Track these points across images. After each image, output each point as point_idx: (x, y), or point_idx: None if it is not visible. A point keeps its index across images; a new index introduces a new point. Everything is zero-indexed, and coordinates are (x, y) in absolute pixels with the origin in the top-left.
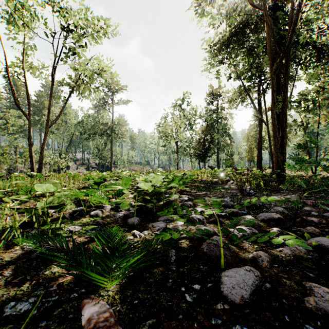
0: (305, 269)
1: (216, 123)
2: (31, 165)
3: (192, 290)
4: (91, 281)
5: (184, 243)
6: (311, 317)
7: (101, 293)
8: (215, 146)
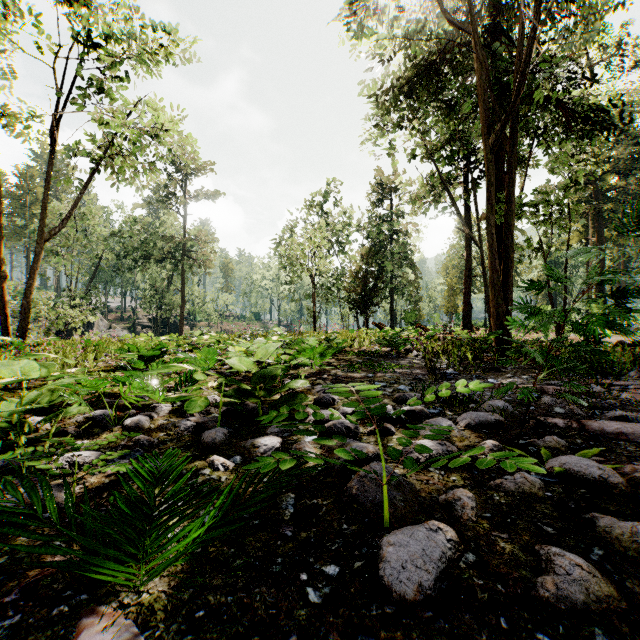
0: (541, 519)
1: (389, 242)
2: (2, 322)
3: (322, 577)
4: (98, 576)
5: (314, 478)
6: (548, 617)
7: (125, 599)
8: (386, 285)
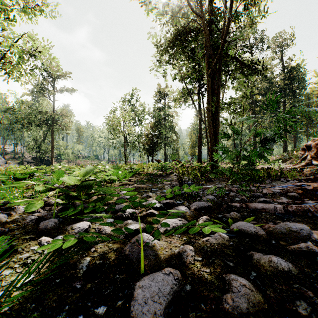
0: (227, 258)
1: (164, 120)
2: None
3: (93, 316)
4: None
5: (105, 246)
6: None
7: None
8: (162, 141)
